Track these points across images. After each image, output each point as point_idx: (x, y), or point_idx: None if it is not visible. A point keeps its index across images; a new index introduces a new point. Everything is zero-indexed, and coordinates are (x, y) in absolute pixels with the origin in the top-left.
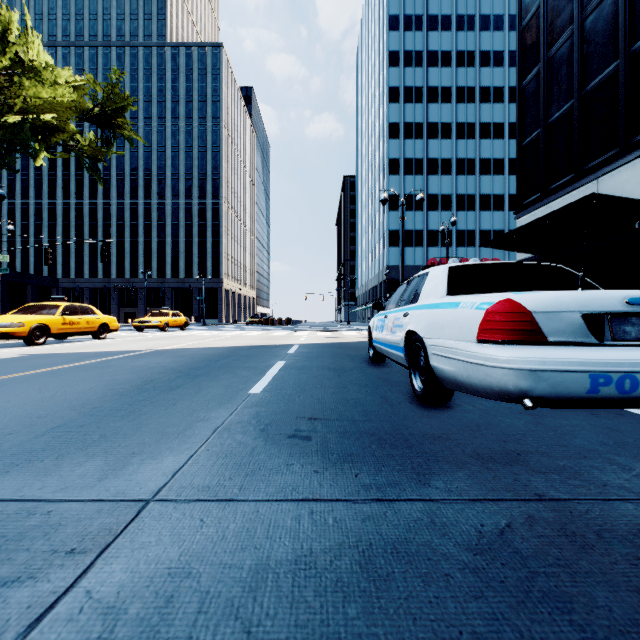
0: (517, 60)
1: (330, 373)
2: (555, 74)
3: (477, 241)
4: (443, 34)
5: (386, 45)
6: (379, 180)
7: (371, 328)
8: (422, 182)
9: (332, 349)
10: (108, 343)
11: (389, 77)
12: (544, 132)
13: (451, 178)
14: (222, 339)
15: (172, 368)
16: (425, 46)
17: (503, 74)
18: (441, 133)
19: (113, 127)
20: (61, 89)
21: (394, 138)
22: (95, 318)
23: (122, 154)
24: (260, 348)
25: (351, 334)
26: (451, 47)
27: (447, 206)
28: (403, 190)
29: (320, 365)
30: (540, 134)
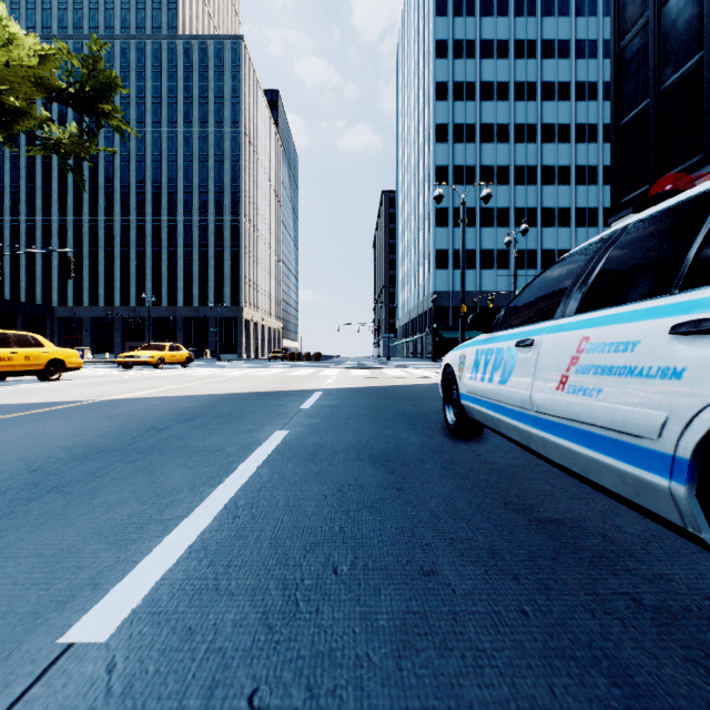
0: (612, 15)
1: (376, 477)
2: (672, 22)
3: (539, 262)
4: (499, 20)
5: (432, 33)
6: (424, 192)
7: (455, 369)
8: (474, 193)
9: (373, 399)
10: (48, 388)
11: (436, 70)
12: (655, 103)
13: (508, 189)
14: (220, 381)
15: (39, 455)
16: (478, 34)
17: (569, 67)
18: (497, 136)
19: (95, 112)
20: (15, 52)
21: (442, 142)
22: (41, 352)
23: (112, 151)
24: (262, 397)
25: (395, 373)
26: (508, 35)
27: (504, 221)
28: (452, 203)
29: (353, 443)
30: (648, 106)
